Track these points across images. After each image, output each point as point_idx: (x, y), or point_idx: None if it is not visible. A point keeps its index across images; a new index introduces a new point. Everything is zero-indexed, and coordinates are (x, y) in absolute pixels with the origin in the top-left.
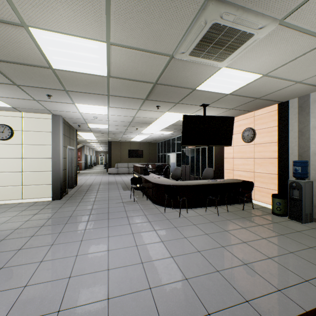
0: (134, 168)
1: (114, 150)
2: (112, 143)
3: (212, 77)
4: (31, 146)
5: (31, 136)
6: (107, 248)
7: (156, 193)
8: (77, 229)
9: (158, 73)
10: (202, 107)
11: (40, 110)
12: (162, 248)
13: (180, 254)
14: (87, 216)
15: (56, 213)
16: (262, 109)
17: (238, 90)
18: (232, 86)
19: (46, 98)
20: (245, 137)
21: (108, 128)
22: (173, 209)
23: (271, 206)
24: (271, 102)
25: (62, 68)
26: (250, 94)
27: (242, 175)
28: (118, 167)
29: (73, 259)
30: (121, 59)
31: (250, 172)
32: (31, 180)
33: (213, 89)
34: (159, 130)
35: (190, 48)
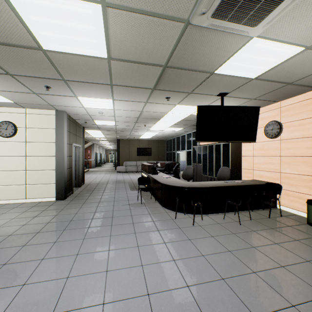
0: (142, 167)
1: (123, 148)
2: (120, 141)
3: (236, 53)
4: (35, 143)
5: (35, 133)
6: (106, 268)
7: (165, 195)
8: (74, 238)
9: (168, 50)
10: (219, 98)
11: (43, 106)
12: (174, 271)
13: (198, 282)
14: (88, 221)
15: (57, 215)
16: (291, 99)
17: (267, 72)
18: (260, 67)
19: (46, 91)
20: (269, 131)
21: (116, 125)
22: (185, 214)
23: (306, 214)
24: (305, 89)
25: (54, 49)
26: (281, 78)
27: (264, 176)
28: (127, 165)
29: (62, 283)
30: (122, 30)
31: (274, 172)
32: (35, 179)
33: (235, 72)
34: (168, 126)
35: (214, 4)
